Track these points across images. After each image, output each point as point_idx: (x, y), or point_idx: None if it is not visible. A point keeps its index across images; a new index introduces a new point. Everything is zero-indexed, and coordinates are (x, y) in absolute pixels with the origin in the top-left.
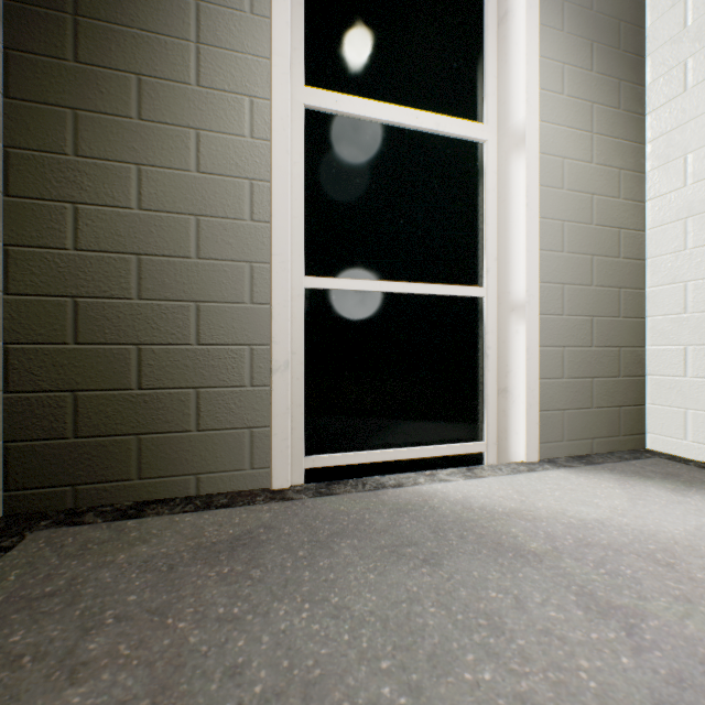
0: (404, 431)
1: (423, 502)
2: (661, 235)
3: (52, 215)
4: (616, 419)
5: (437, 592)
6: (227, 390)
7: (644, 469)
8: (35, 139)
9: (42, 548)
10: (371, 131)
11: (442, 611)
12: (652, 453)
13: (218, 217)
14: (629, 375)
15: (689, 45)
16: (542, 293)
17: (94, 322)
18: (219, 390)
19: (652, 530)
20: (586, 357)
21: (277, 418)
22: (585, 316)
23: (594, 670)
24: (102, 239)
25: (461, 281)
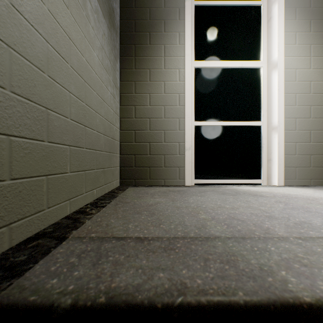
0: (229, 173)
1: (233, 189)
2: None
3: (130, 109)
4: None
5: (233, 198)
6: (172, 156)
7: None
8: (126, 90)
9: (133, 189)
10: (217, 71)
11: (234, 199)
12: None
13: (170, 106)
14: None
15: None
16: (285, 122)
17: (139, 137)
18: (170, 156)
19: (314, 196)
20: (307, 146)
21: (186, 164)
22: (307, 130)
23: (270, 205)
24: (141, 115)
25: (251, 120)
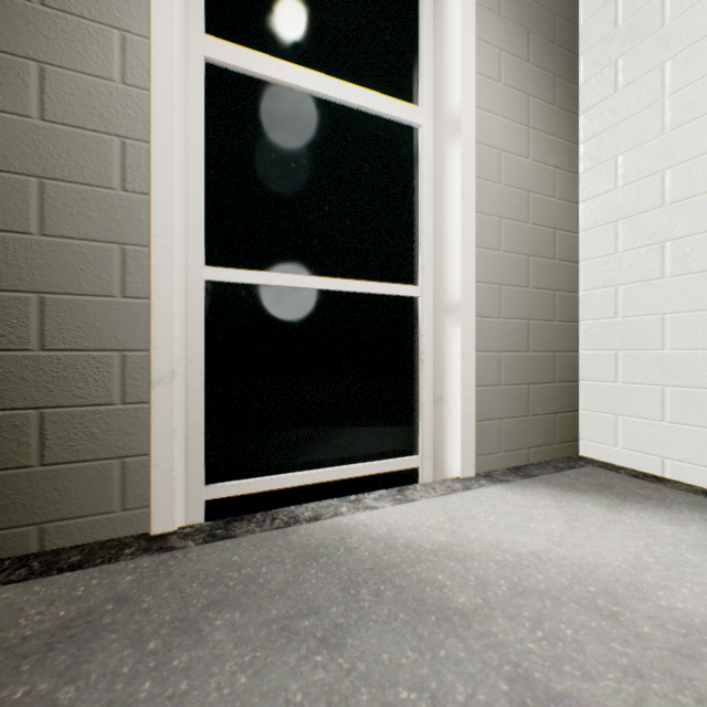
0: (330, 448)
1: (339, 542)
2: (593, 237)
3: None
4: (551, 426)
5: (329, 699)
6: (87, 410)
7: (579, 481)
8: None
9: None
10: (290, 100)
11: None
12: (585, 460)
13: (74, 182)
14: (564, 380)
15: (619, 45)
16: (479, 294)
17: None
18: (75, 410)
19: (592, 563)
20: (523, 362)
21: (158, 443)
22: (522, 319)
23: None
24: None
25: (394, 278)
